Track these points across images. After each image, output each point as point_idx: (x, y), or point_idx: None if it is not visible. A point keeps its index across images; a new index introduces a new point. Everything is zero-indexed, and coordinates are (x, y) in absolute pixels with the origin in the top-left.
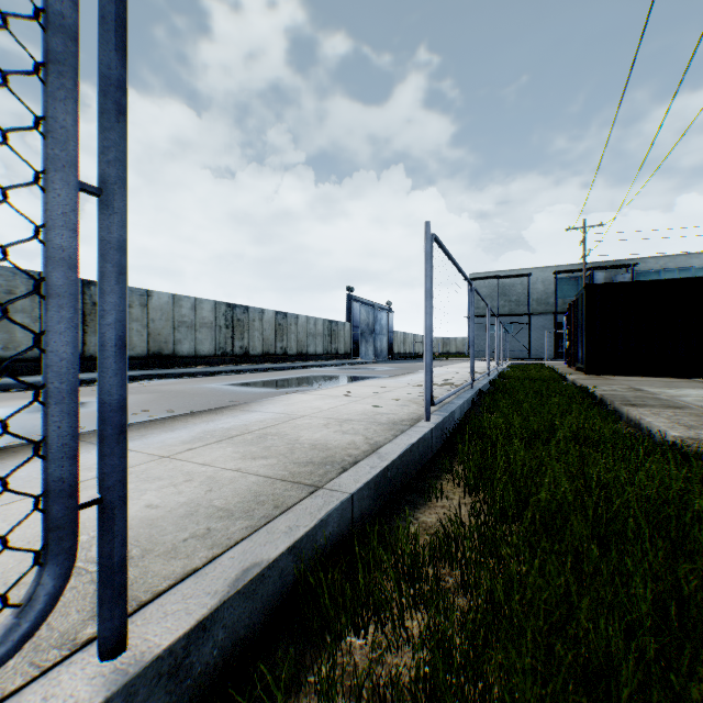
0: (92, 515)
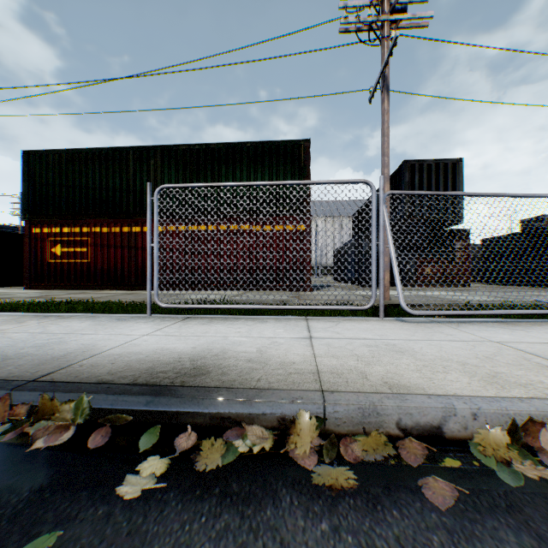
0: (87, 325)
